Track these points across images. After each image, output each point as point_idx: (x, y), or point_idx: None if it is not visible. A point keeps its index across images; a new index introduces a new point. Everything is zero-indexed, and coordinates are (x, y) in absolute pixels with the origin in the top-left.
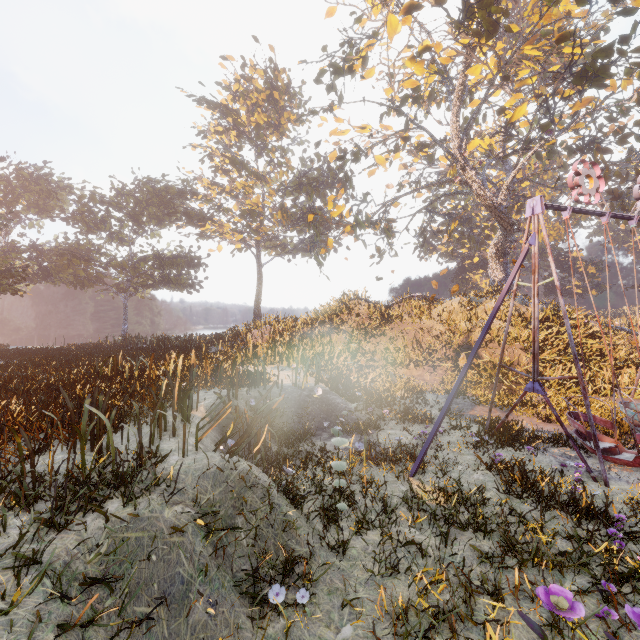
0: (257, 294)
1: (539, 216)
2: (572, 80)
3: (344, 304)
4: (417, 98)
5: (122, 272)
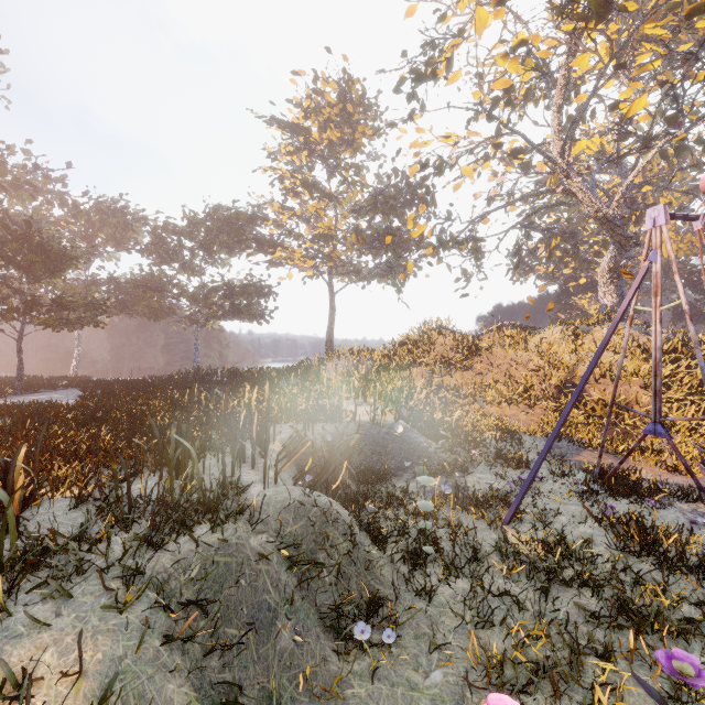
0: (329, 324)
1: (662, 228)
2: None
3: (425, 334)
4: (511, 99)
5: (194, 303)
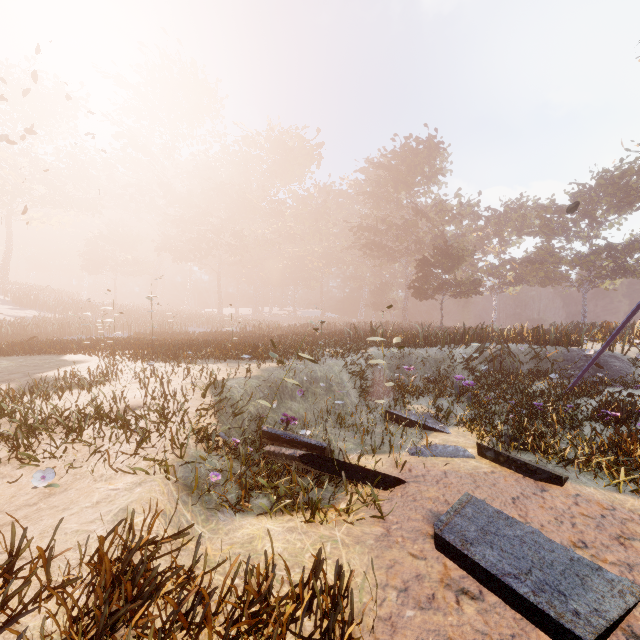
0: None
1: None
2: None
3: None
4: None
5: (572, 268)
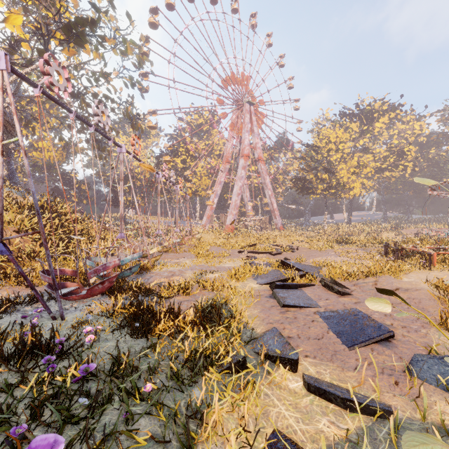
0: None
1: (4, 73)
2: (62, 27)
3: None
4: None
5: None
